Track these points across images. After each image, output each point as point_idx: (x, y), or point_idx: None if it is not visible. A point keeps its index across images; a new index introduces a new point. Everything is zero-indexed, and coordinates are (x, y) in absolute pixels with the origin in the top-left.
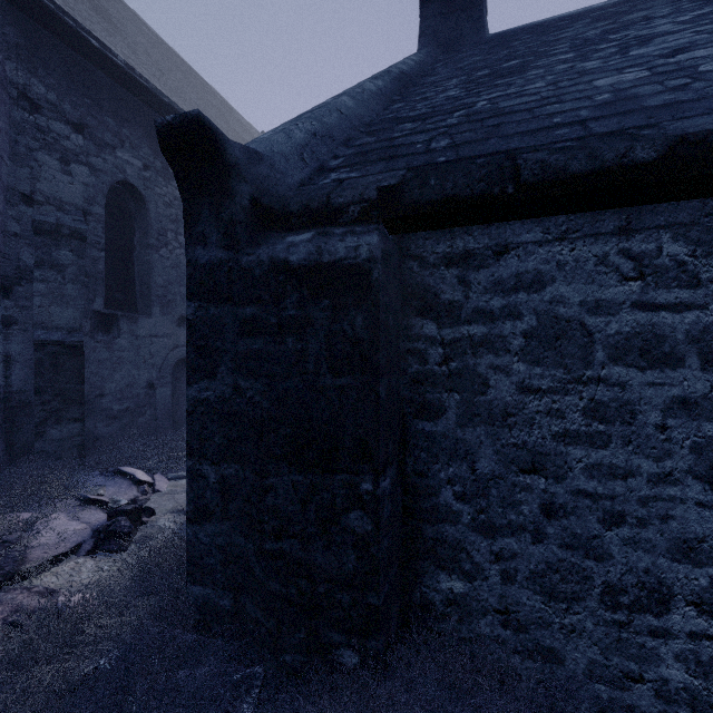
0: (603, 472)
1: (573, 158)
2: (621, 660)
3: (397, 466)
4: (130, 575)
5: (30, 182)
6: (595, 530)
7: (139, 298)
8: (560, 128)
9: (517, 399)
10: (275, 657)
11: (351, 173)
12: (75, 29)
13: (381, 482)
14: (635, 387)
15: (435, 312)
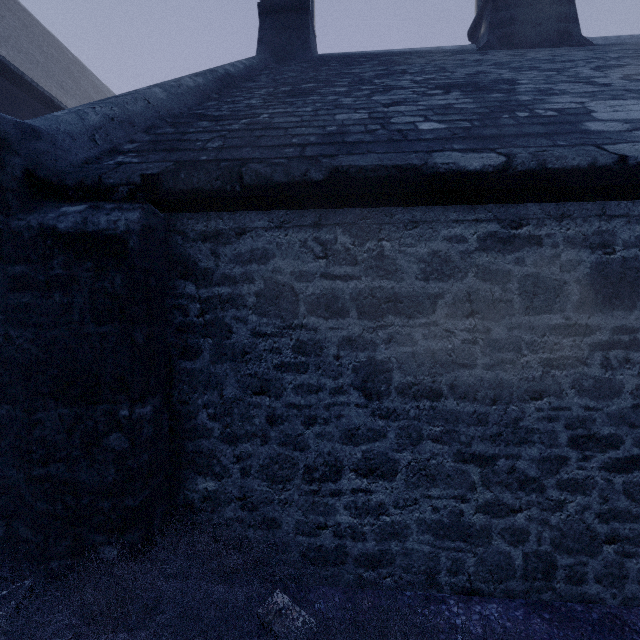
0: (304, 390)
1: (275, 172)
2: (314, 516)
3: (162, 397)
4: None
5: None
6: (300, 430)
7: None
8: (291, 147)
9: (251, 341)
10: (43, 567)
11: (134, 158)
12: None
13: (138, 409)
14: (323, 330)
15: (194, 276)
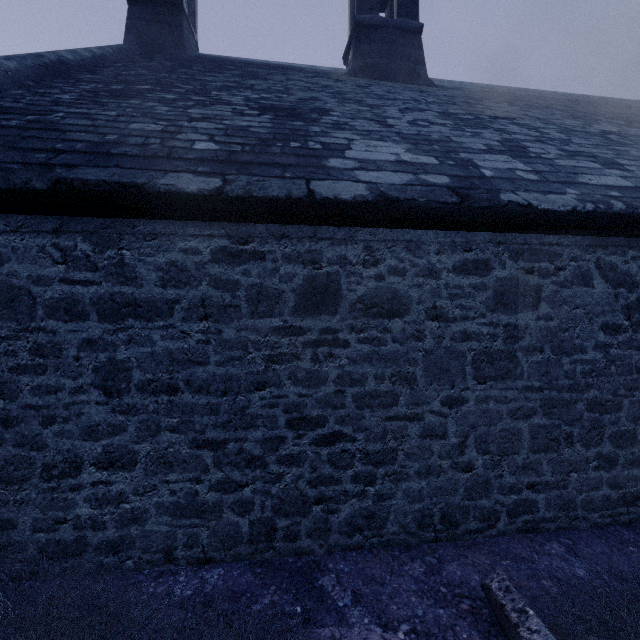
0: (43, 391)
1: None
2: (53, 512)
3: None
4: None
5: None
6: (38, 430)
7: None
8: (46, 153)
9: None
10: None
11: None
12: None
13: None
14: (62, 333)
15: None
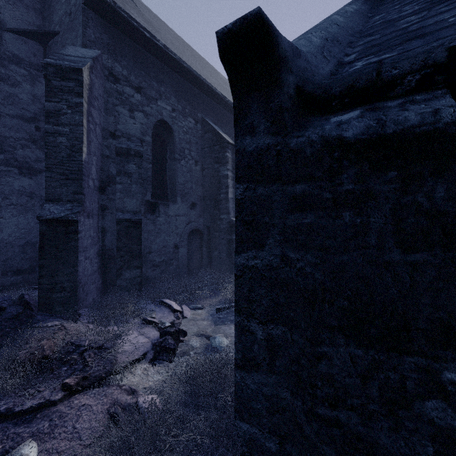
0: None
1: None
2: None
3: None
4: (183, 390)
5: (114, 124)
6: None
7: (169, 192)
8: None
9: None
10: None
11: (381, 56)
12: (137, 28)
13: None
14: None
15: None
